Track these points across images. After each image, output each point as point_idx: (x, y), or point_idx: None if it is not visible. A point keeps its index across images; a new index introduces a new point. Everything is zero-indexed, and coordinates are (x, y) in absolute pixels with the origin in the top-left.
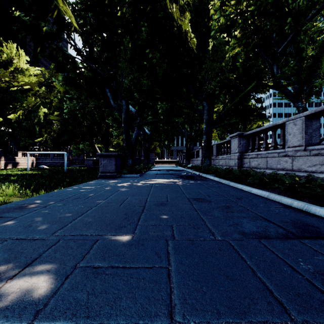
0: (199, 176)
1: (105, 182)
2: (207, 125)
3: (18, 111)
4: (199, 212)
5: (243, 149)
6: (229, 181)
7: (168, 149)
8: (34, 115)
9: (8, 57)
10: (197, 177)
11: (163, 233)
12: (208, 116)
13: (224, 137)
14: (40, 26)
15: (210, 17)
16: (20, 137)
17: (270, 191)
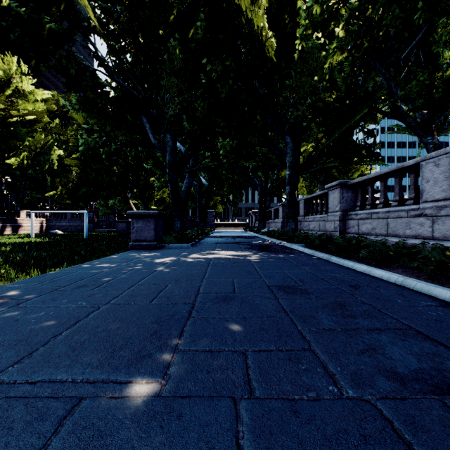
0: (280, 246)
1: (137, 256)
2: (291, 171)
3: (21, 153)
4: (292, 317)
5: (348, 206)
6: (329, 256)
7: (234, 207)
8: (44, 158)
9: (4, 75)
10: (277, 248)
11: (226, 375)
12: (294, 157)
13: (313, 191)
14: (42, 22)
15: (297, 10)
16: (24, 190)
17: (400, 272)
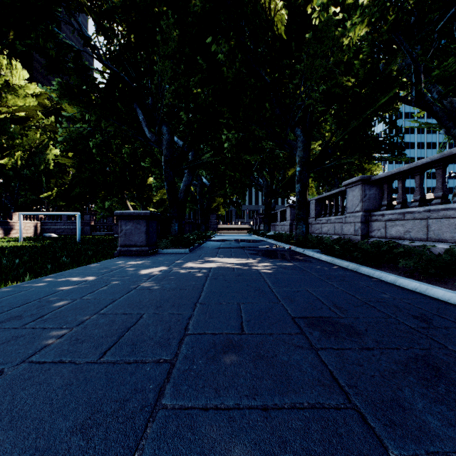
0: (291, 252)
1: (121, 265)
2: (302, 167)
3: (15, 153)
4: (360, 406)
5: (371, 205)
6: (357, 265)
7: (238, 208)
8: (39, 158)
9: None
10: (288, 254)
11: None
12: (305, 151)
13: (319, 192)
14: None
15: None
16: (18, 192)
17: None
